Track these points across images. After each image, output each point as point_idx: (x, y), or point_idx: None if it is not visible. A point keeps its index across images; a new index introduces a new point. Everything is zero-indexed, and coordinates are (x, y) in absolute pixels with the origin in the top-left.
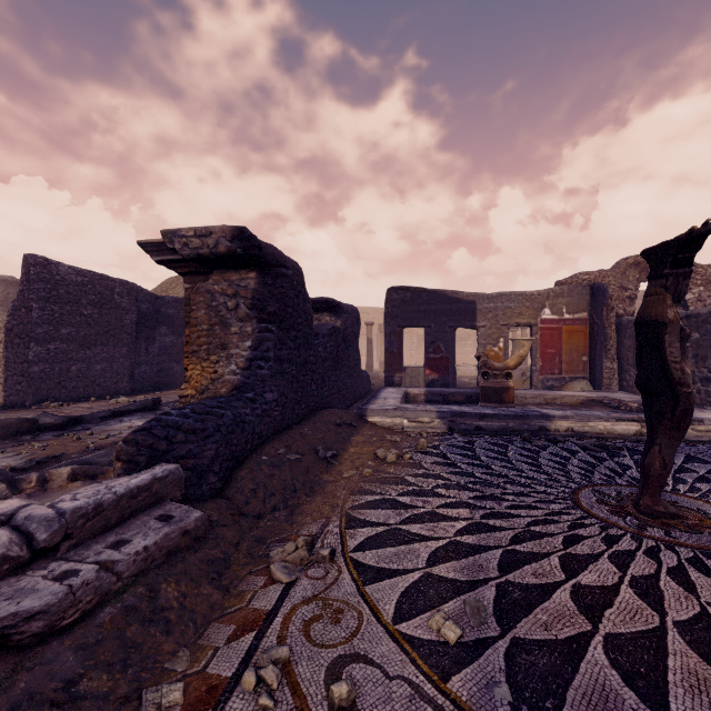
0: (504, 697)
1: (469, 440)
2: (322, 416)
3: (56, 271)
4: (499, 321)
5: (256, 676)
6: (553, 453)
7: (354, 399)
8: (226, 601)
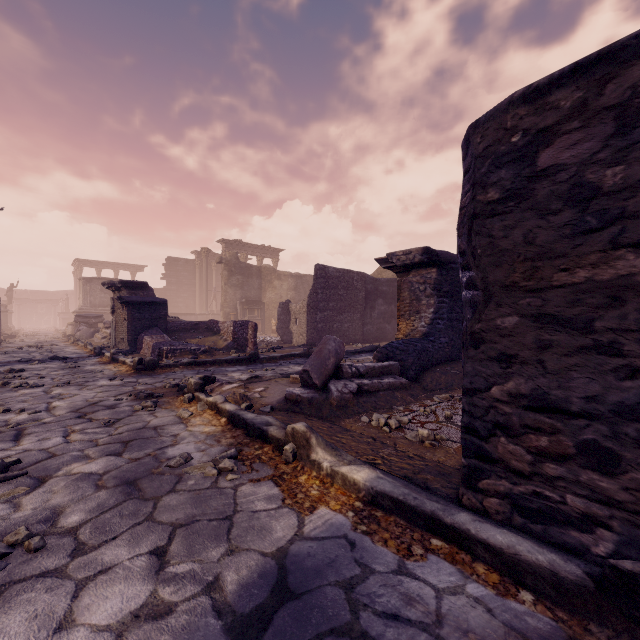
0: None
1: None
2: None
3: (327, 271)
4: None
5: (424, 409)
6: None
7: None
8: (416, 402)
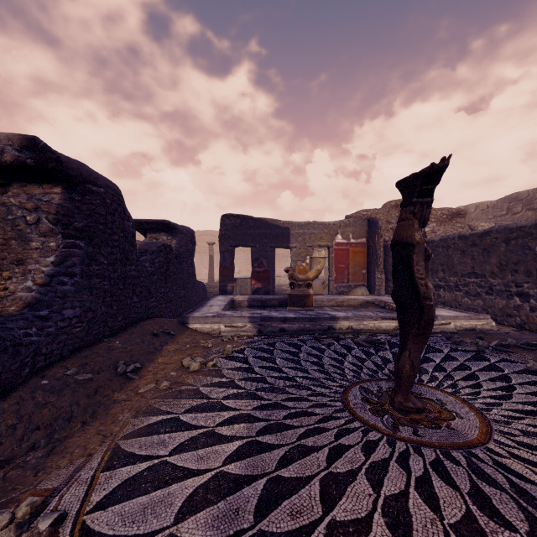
0: None
1: (272, 342)
2: (143, 326)
3: None
4: (306, 243)
5: None
6: (335, 351)
7: (189, 306)
8: None
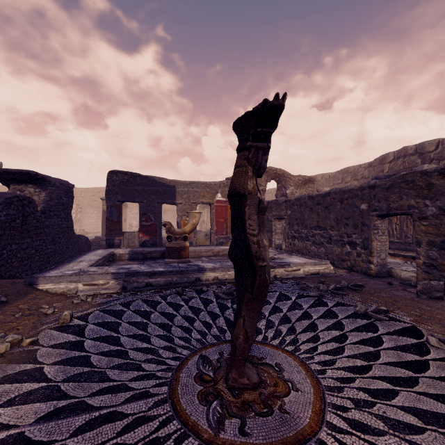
0: None
1: (130, 300)
2: None
3: None
4: (191, 200)
5: None
6: (192, 307)
7: (62, 262)
8: None
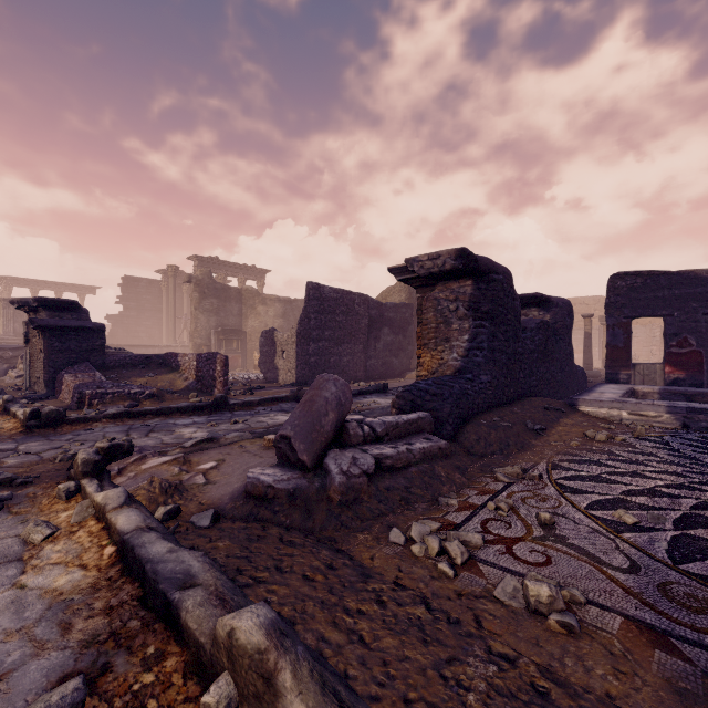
0: (662, 546)
1: (707, 436)
2: (530, 401)
3: (322, 292)
4: None
5: (495, 504)
6: None
7: (566, 393)
8: (470, 483)
